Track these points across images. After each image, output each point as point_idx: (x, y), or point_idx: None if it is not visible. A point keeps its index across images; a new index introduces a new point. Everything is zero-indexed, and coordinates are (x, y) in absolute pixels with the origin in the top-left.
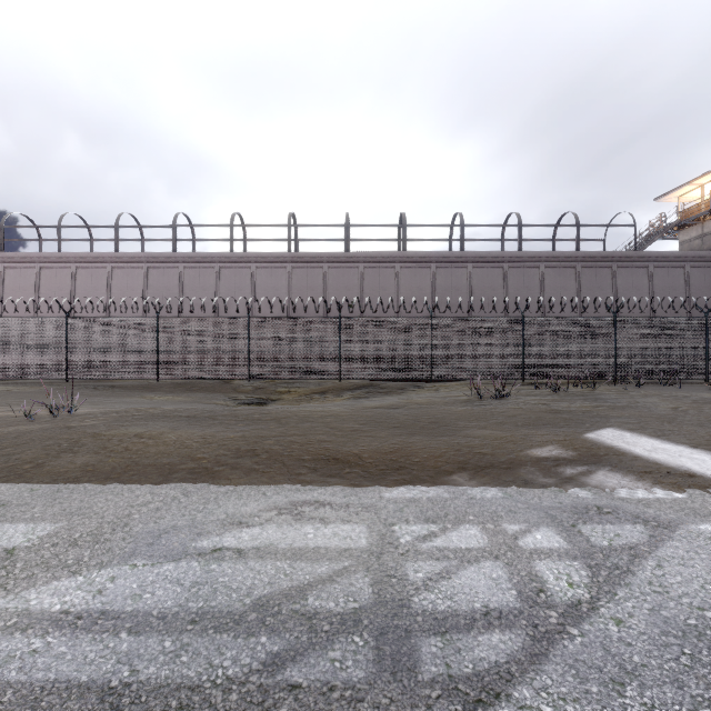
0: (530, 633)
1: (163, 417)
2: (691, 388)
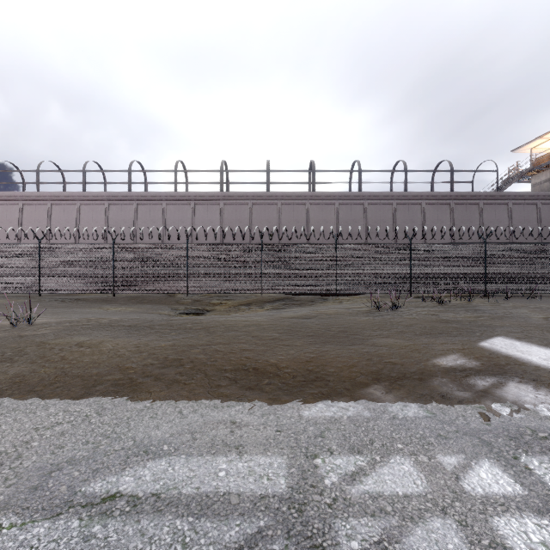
0: None
1: (108, 326)
2: (549, 300)
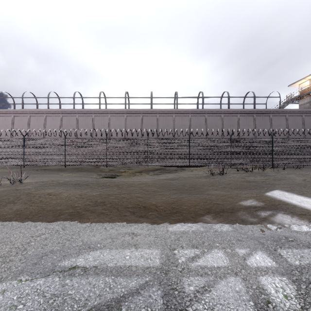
0: None
1: (64, 184)
2: (308, 170)
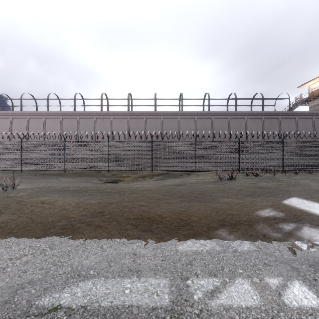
0: None
1: (61, 190)
2: None
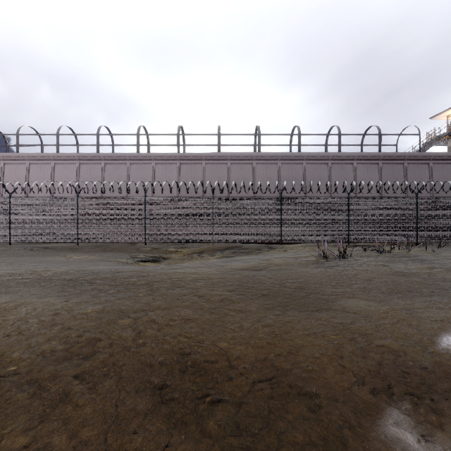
0: None
1: (47, 280)
2: None
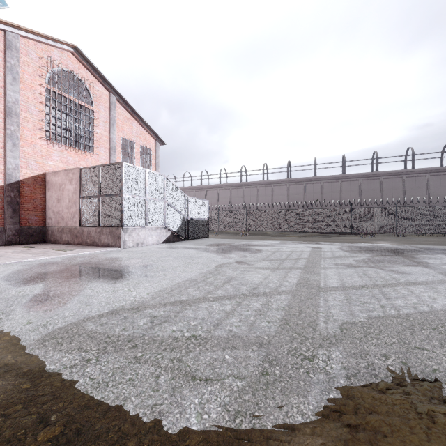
0: (329, 244)
1: (268, 237)
2: None
